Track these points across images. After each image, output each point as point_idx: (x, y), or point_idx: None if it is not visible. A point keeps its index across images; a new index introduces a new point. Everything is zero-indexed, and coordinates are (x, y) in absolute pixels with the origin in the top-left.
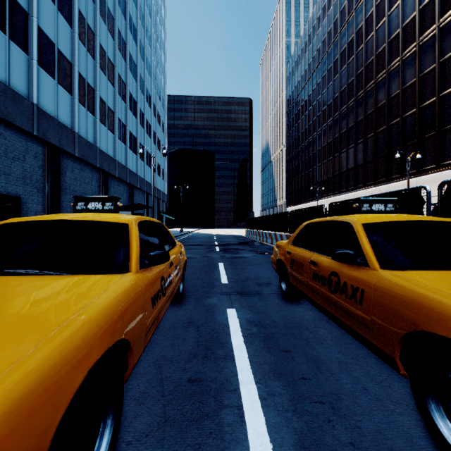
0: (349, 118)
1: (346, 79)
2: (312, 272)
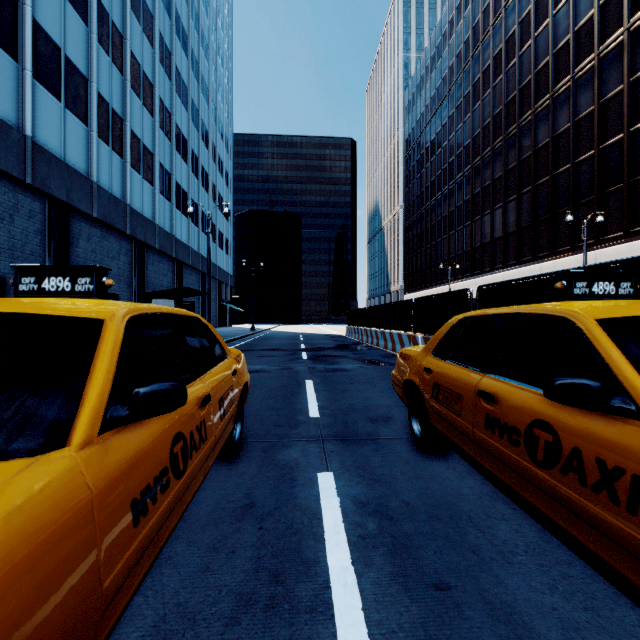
0: (496, 165)
1: (491, 108)
2: (483, 413)
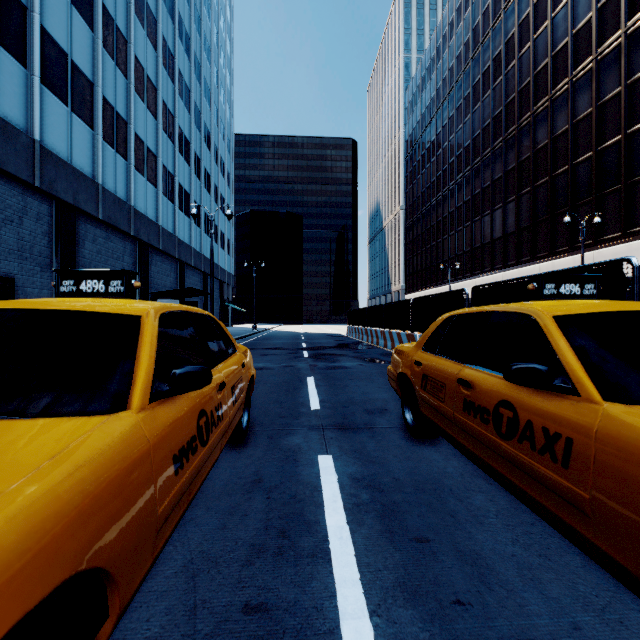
0: (496, 166)
1: (491, 110)
2: (462, 398)
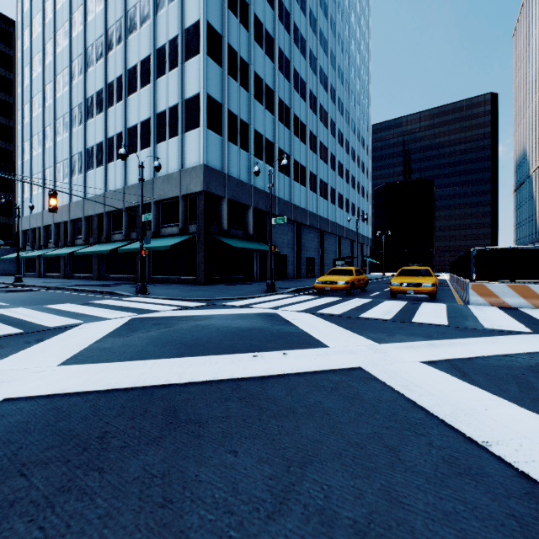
0: None
1: None
2: None
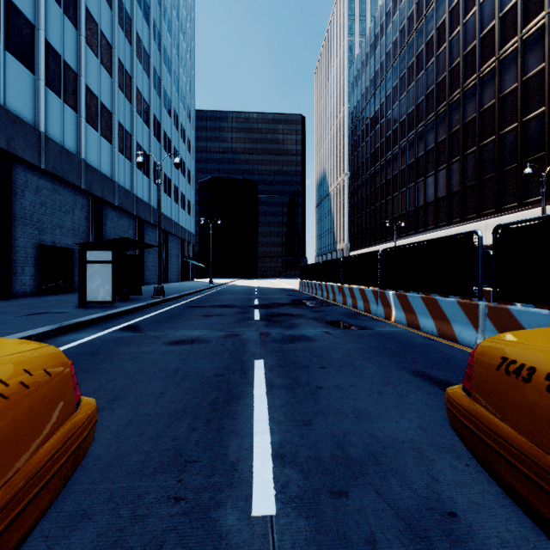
0: (440, 129)
1: (434, 76)
2: None
